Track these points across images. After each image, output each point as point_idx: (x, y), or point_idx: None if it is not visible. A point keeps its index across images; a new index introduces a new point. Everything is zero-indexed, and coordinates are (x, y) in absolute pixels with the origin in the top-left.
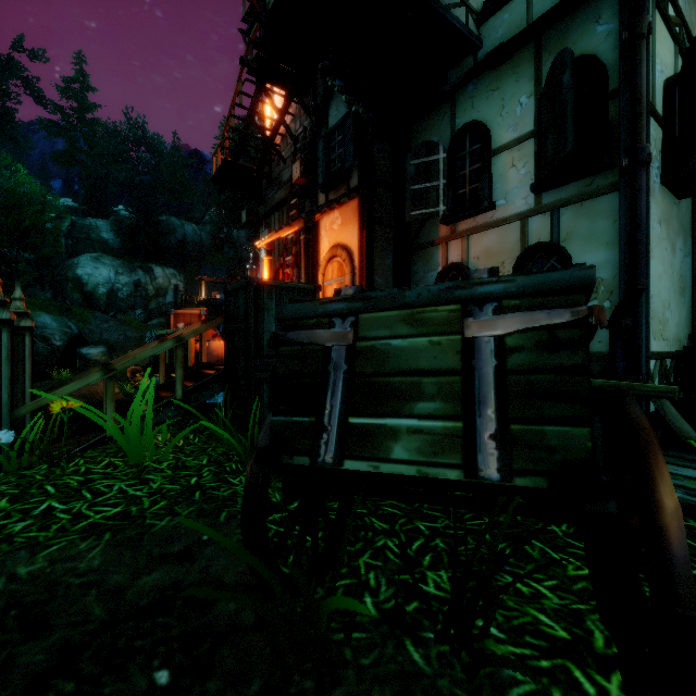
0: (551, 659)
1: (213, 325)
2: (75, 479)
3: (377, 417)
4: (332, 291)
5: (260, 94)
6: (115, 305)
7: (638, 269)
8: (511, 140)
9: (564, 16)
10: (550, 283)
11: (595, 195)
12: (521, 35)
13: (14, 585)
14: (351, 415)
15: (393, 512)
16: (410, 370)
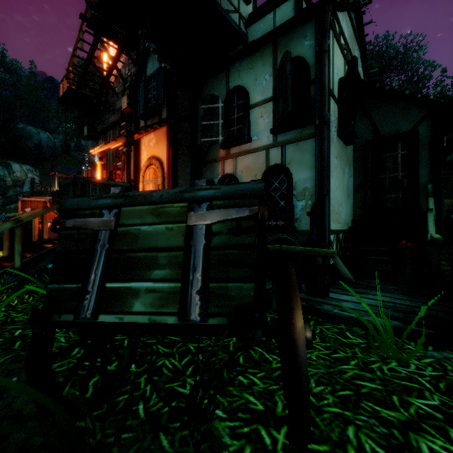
0: (250, 426)
1: (49, 210)
2: None
3: (126, 281)
4: (149, 188)
5: (97, 43)
6: None
7: (324, 183)
8: (260, 101)
9: (287, 31)
10: (240, 191)
11: (304, 139)
12: (264, 37)
13: None
14: (108, 281)
15: (174, 339)
16: (151, 247)
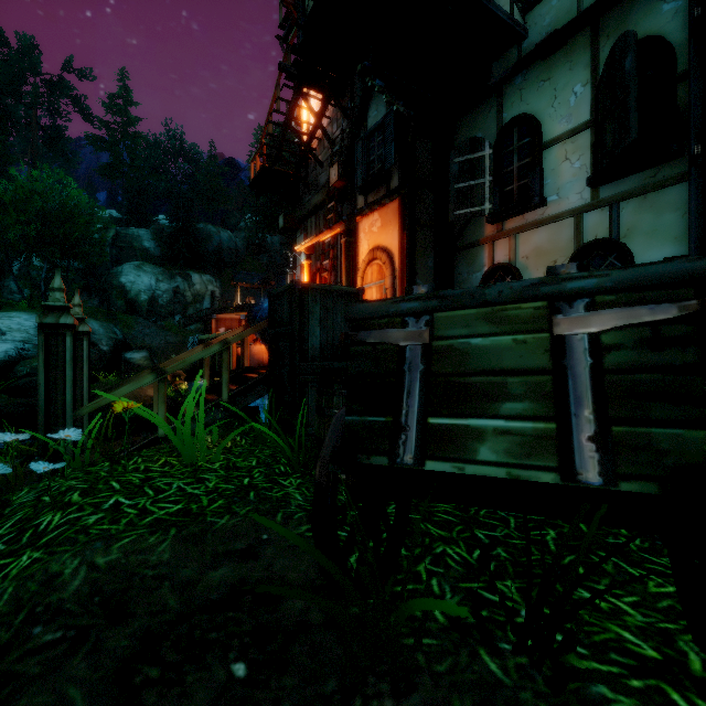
0: (643, 679)
1: (257, 329)
2: (136, 476)
3: (460, 417)
4: (371, 295)
5: (298, 98)
6: (156, 311)
7: None
8: (564, 132)
9: None
10: (652, 276)
11: (661, 186)
12: (577, 20)
13: (95, 574)
14: (431, 416)
15: (448, 519)
16: (493, 369)
